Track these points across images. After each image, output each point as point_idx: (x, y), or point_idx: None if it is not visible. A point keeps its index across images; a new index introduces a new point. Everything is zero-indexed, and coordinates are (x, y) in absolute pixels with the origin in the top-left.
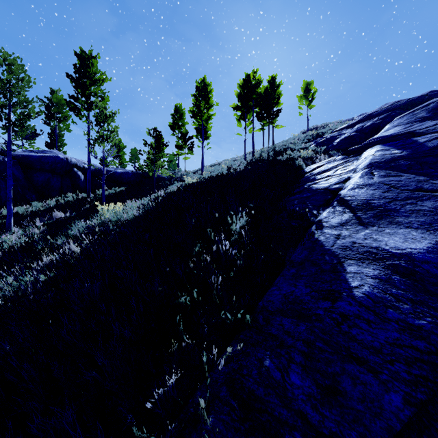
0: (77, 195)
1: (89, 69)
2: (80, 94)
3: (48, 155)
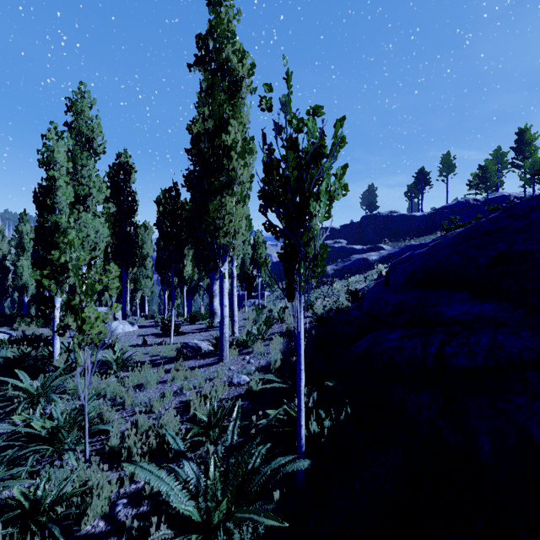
0: None
1: (524, 138)
2: (518, 155)
3: (498, 195)
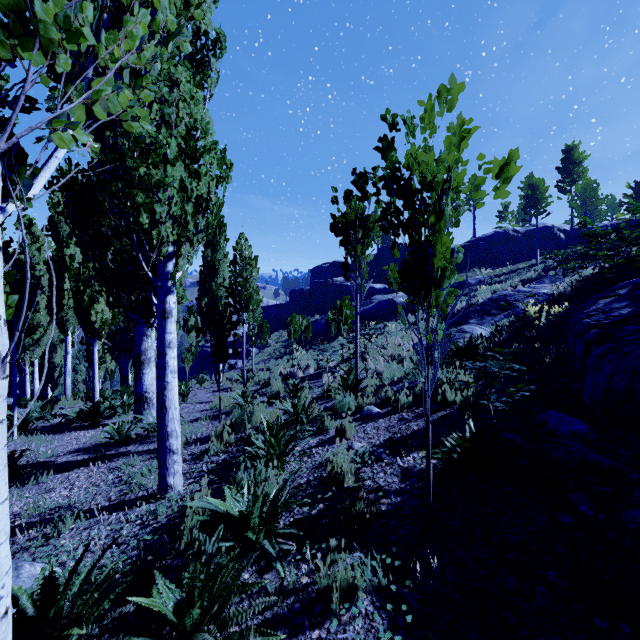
0: (560, 250)
1: (572, 157)
2: (565, 177)
3: (540, 226)
